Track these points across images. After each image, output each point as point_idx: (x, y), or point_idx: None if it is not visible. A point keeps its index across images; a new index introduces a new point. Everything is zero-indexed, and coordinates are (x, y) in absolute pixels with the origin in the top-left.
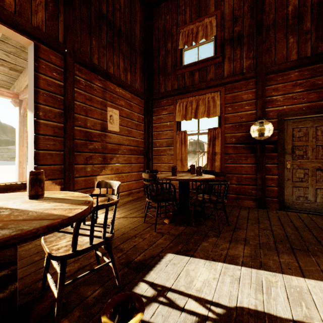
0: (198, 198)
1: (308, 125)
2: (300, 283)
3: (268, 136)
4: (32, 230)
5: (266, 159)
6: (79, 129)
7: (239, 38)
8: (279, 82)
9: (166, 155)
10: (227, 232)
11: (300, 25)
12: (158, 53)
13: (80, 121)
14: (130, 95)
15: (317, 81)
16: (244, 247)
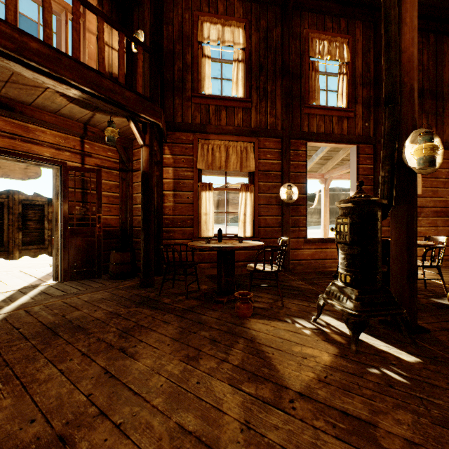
0: None
1: None
2: None
3: None
4: (423, 244)
5: None
6: None
7: None
8: None
9: None
10: None
11: None
12: None
13: None
14: None
15: None
16: None
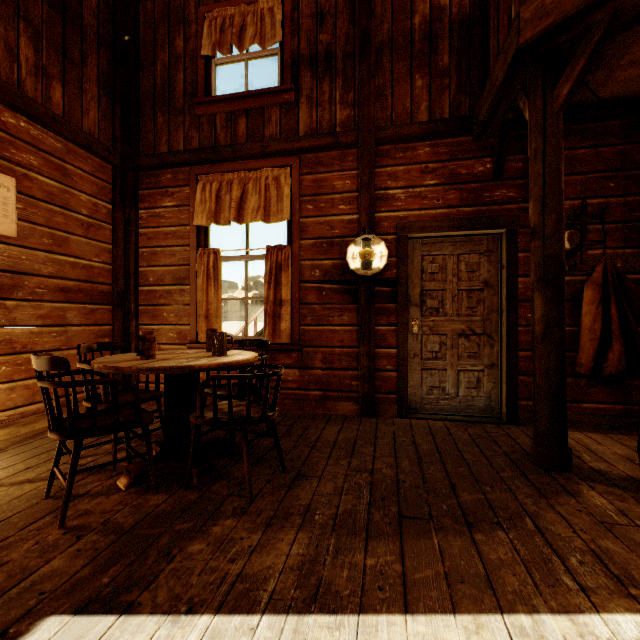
0: (206, 415)
1: (446, 251)
2: (392, 638)
3: (380, 268)
4: None
5: (378, 315)
6: None
7: (329, 59)
8: (399, 162)
9: (172, 304)
10: (272, 495)
11: (433, 58)
12: (152, 56)
13: None
14: (64, 143)
15: (460, 169)
16: (296, 537)
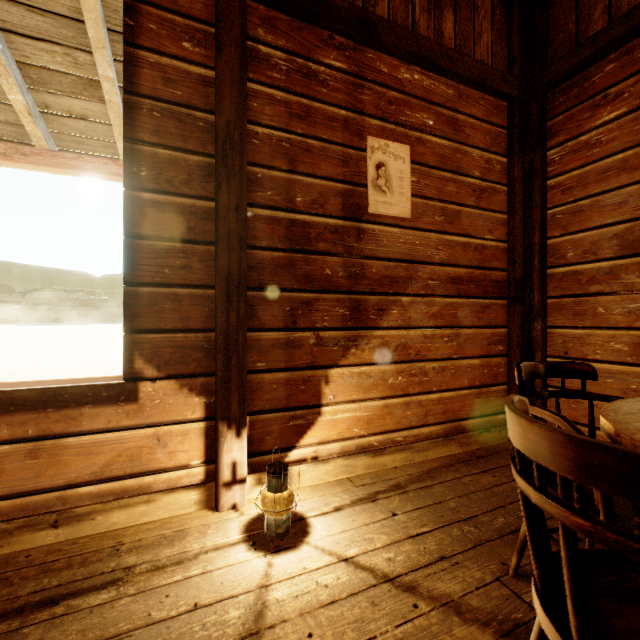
0: None
1: None
2: None
3: None
4: None
5: None
6: (267, 217)
7: None
8: None
9: (617, 292)
10: None
11: None
12: None
13: (271, 191)
14: (455, 88)
15: None
16: None
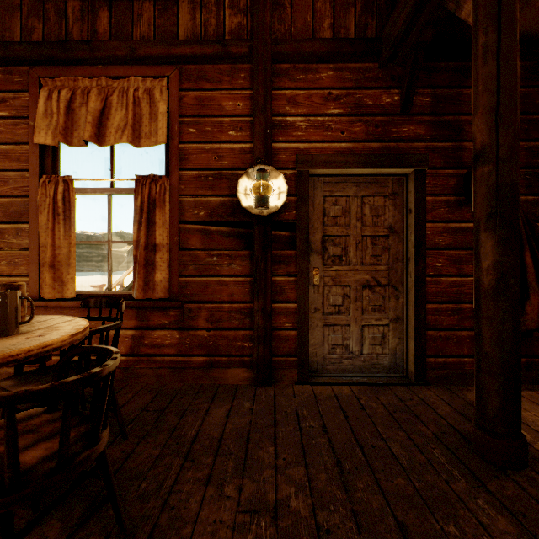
0: None
1: (350, 192)
2: None
3: (278, 207)
4: None
5: (274, 263)
6: None
7: None
8: (299, 85)
9: (3, 248)
10: None
11: None
12: None
13: None
14: None
15: (366, 98)
16: None
